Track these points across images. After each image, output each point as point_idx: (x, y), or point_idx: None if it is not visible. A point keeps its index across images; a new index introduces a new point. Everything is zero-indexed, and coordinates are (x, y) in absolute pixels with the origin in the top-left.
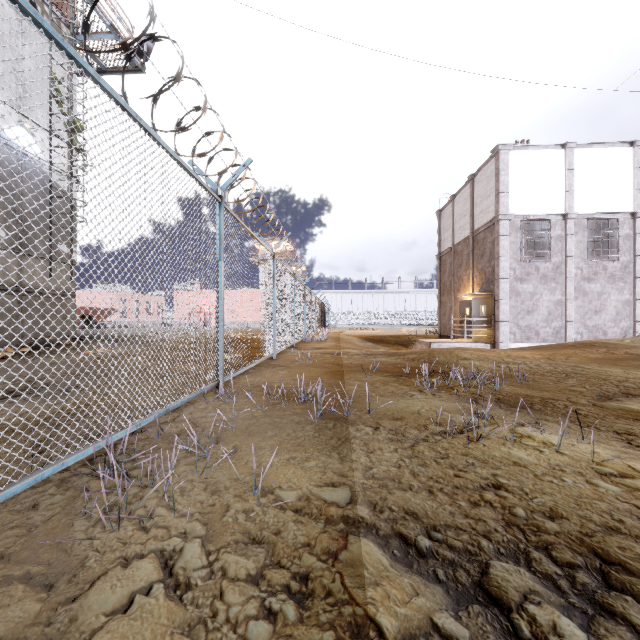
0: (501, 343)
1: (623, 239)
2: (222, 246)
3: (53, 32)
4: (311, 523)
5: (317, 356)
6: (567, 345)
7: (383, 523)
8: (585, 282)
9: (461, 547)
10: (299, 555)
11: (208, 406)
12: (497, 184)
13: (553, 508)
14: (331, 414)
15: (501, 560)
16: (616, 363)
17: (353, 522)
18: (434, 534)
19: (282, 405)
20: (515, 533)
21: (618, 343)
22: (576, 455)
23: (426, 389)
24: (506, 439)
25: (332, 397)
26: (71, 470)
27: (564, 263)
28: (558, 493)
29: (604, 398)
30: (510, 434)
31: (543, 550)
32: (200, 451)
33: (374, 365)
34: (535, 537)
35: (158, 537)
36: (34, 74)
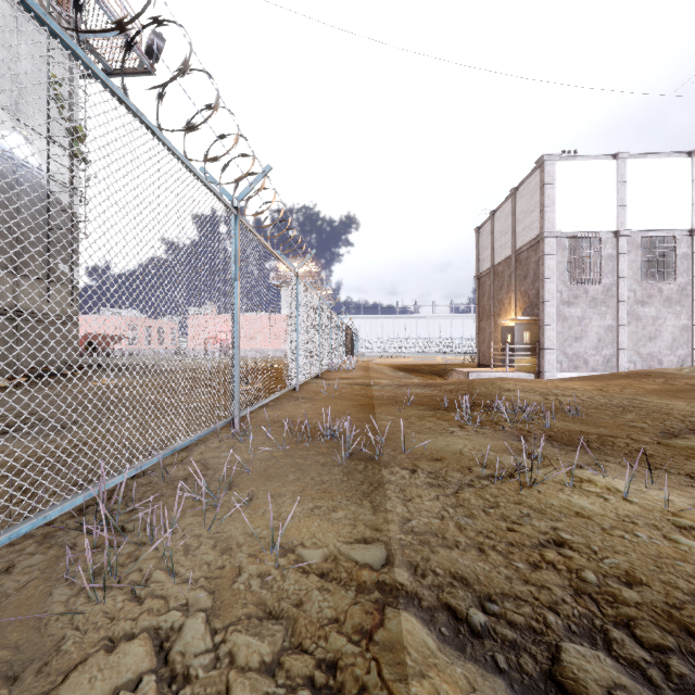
0: (546, 373)
1: (680, 258)
2: (238, 264)
3: (32, 4)
4: (340, 591)
5: (344, 387)
6: (620, 375)
7: (426, 591)
8: (638, 306)
9: (523, 624)
10: (325, 635)
11: (221, 445)
12: (542, 198)
13: (629, 571)
14: (361, 454)
15: (574, 641)
16: (677, 395)
17: (390, 590)
18: (489, 606)
19: (305, 443)
20: (587, 605)
21: (676, 373)
22: (647, 504)
23: (467, 425)
24: (564, 484)
25: (362, 434)
26: (57, 523)
27: (615, 285)
28: (633, 552)
29: (669, 435)
30: (568, 478)
31: (624, 627)
32: (210, 499)
33: (408, 397)
34: (612, 610)
35: (153, 610)
36: (31, 75)
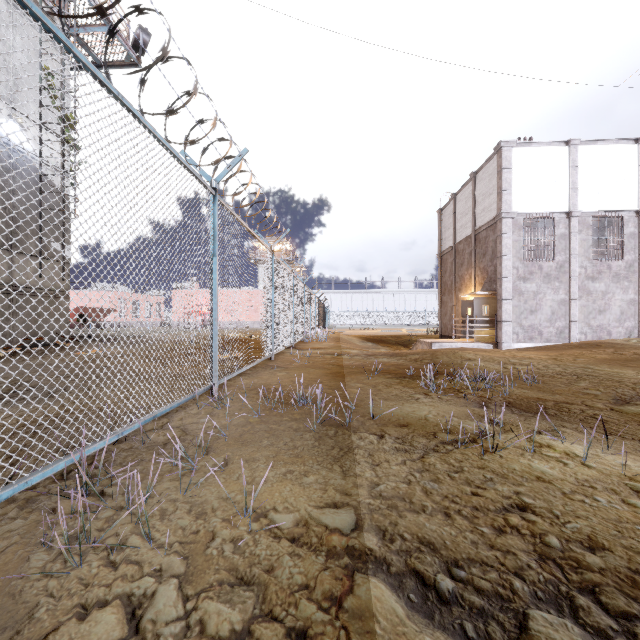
0: (504, 343)
1: (628, 237)
2: (216, 241)
3: None
4: (310, 557)
5: (317, 357)
6: (572, 345)
7: (395, 556)
8: (589, 281)
9: (490, 590)
10: (295, 602)
11: (200, 411)
12: (500, 182)
13: (592, 536)
14: (332, 420)
15: (541, 608)
16: (626, 364)
17: (359, 555)
18: (456, 572)
19: (279, 410)
20: (552, 570)
21: (625, 343)
22: (605, 468)
23: (432, 392)
24: (525, 449)
25: (333, 401)
26: (39, 487)
27: (568, 262)
28: (594, 516)
29: (621, 402)
30: (528, 443)
31: (589, 594)
32: (187, 464)
33: (376, 366)
34: (576, 575)
35: (127, 577)
36: (26, 67)
